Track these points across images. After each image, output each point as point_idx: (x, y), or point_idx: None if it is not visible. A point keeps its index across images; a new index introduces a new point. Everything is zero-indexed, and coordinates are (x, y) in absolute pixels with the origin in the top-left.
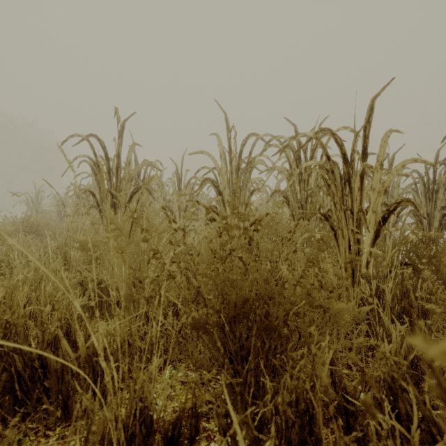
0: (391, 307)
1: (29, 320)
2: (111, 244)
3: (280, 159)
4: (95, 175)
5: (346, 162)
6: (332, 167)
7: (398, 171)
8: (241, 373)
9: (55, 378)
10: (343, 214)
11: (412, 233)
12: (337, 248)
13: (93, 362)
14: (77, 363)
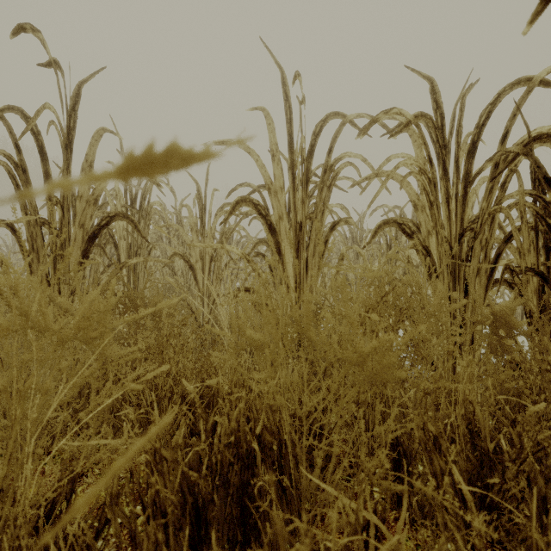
0: None
1: None
2: None
3: (390, 159)
4: (17, 191)
5: None
6: None
7: None
8: None
9: None
10: None
11: None
12: None
13: None
14: None
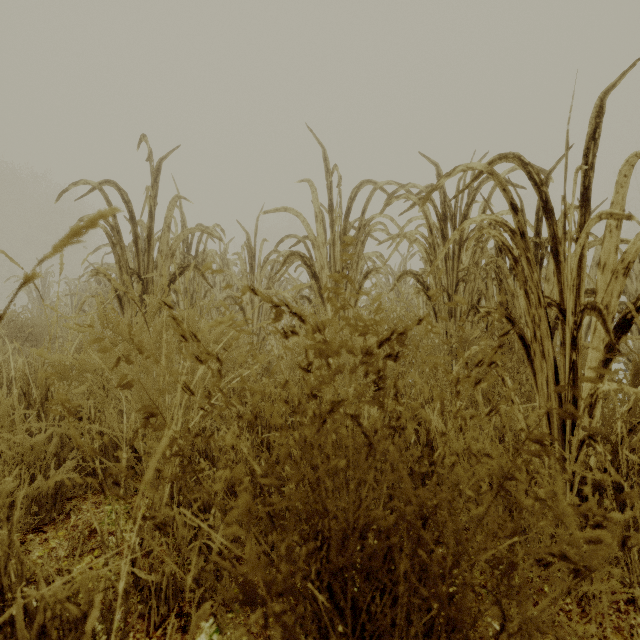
0: None
1: None
2: None
3: (411, 221)
4: (112, 247)
5: (550, 216)
6: (521, 225)
7: None
8: None
9: None
10: (544, 314)
11: None
12: (532, 376)
13: None
14: None
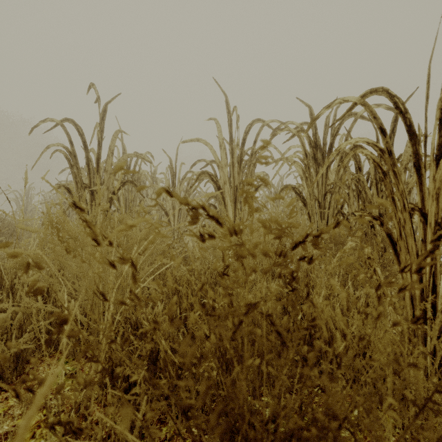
0: None
1: None
2: None
3: (290, 148)
4: (71, 168)
5: (413, 137)
6: (389, 145)
7: None
8: None
9: None
10: (408, 217)
11: None
12: (398, 267)
13: None
14: None
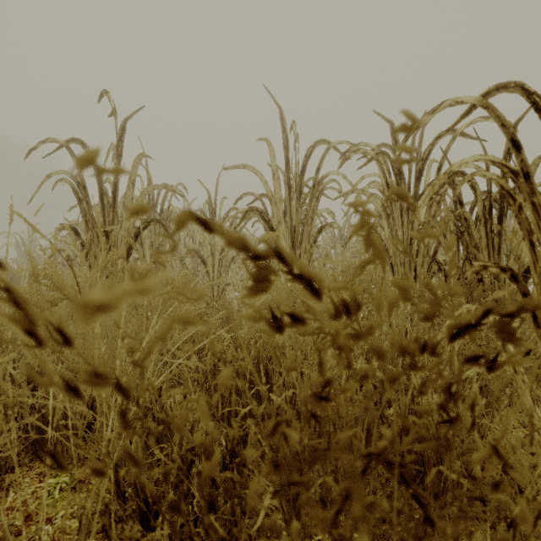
0: None
1: None
2: None
3: (364, 178)
4: (79, 203)
5: None
6: (525, 165)
7: None
8: None
9: None
10: None
11: None
12: (539, 342)
13: None
14: None
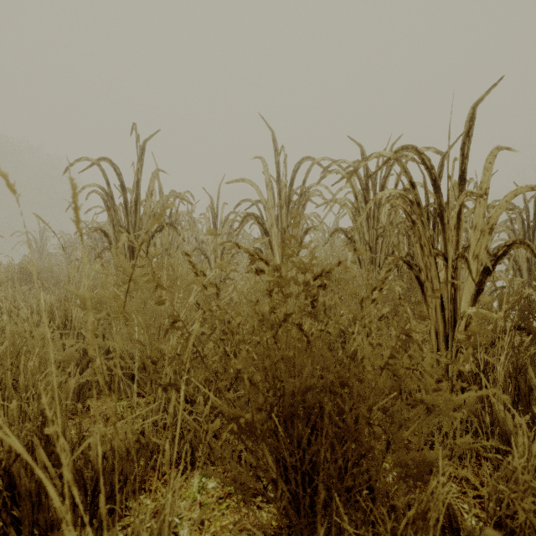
0: (504, 389)
1: (3, 409)
2: (89, 319)
3: (342, 189)
4: (107, 210)
5: (437, 191)
6: (417, 197)
7: (508, 202)
8: (302, 498)
9: (28, 504)
10: (434, 261)
11: (526, 286)
12: (425, 306)
13: (84, 479)
14: (60, 482)
